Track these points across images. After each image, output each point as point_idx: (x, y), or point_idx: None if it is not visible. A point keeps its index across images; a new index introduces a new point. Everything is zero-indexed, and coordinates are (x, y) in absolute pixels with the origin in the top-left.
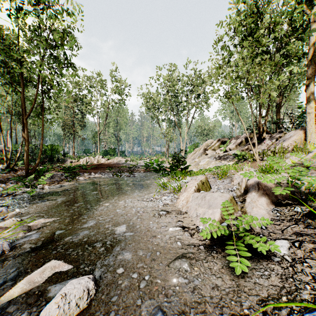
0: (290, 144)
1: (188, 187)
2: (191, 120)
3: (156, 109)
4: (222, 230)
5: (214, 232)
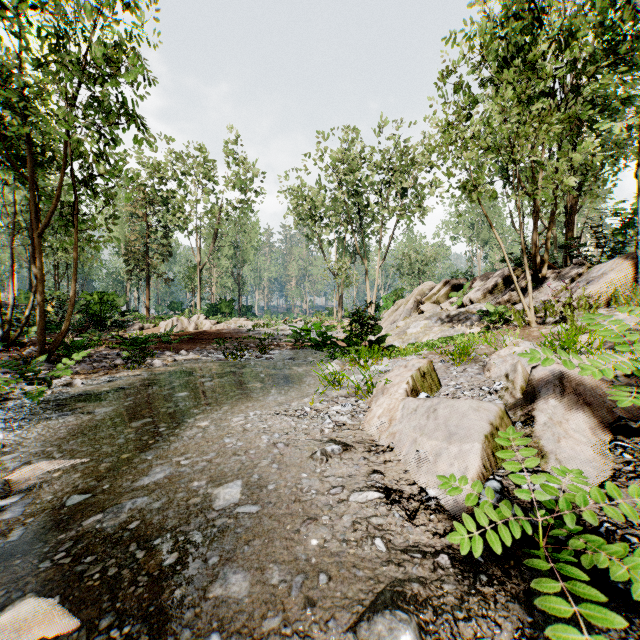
0: (603, 289)
1: (390, 385)
2: (389, 242)
3: (316, 220)
4: (513, 522)
5: (490, 531)
